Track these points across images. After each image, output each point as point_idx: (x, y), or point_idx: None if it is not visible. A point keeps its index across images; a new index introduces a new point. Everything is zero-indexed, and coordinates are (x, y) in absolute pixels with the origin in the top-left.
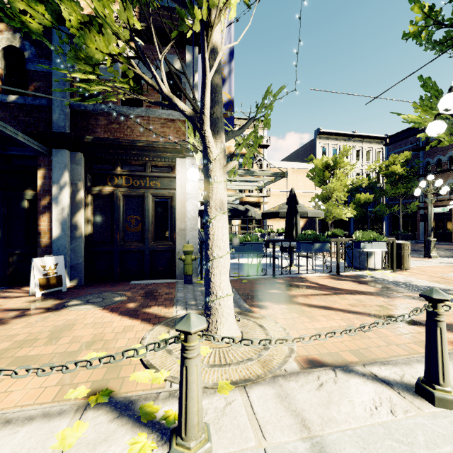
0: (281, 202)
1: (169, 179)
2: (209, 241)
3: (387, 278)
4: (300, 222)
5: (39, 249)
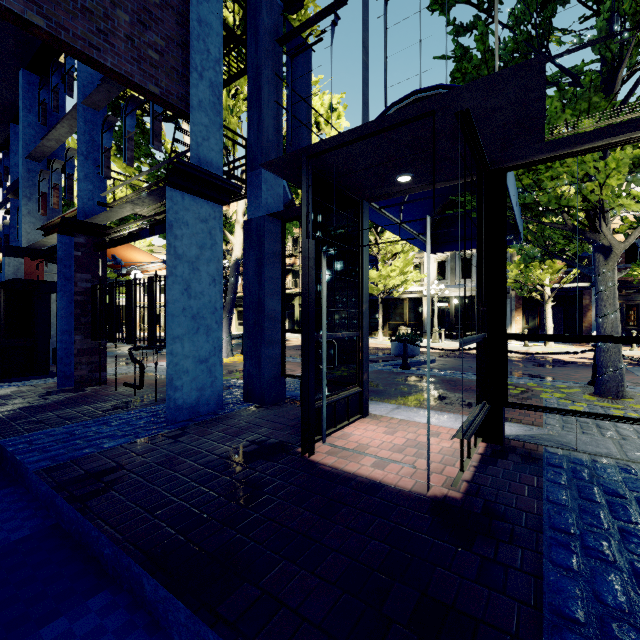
0: None
1: None
2: None
3: None
4: None
5: (584, 328)
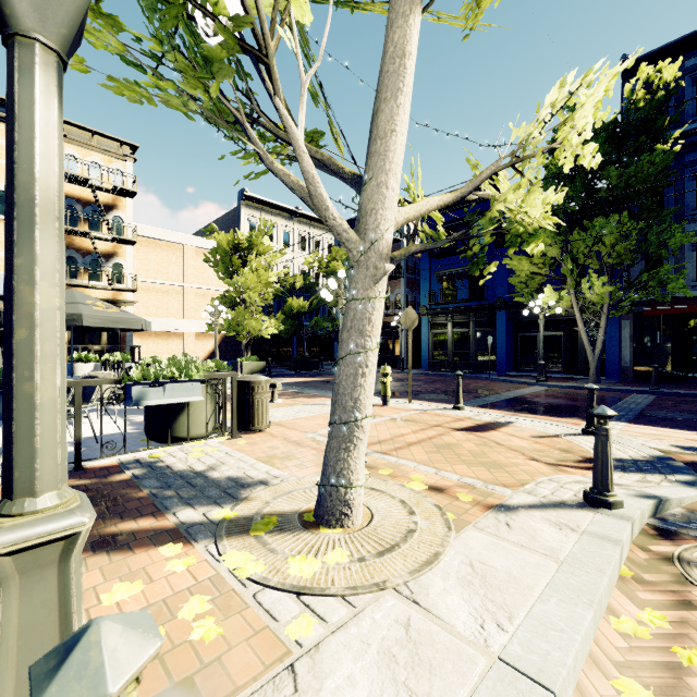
0: (173, 305)
1: None
2: None
3: (181, 464)
4: (210, 341)
5: None
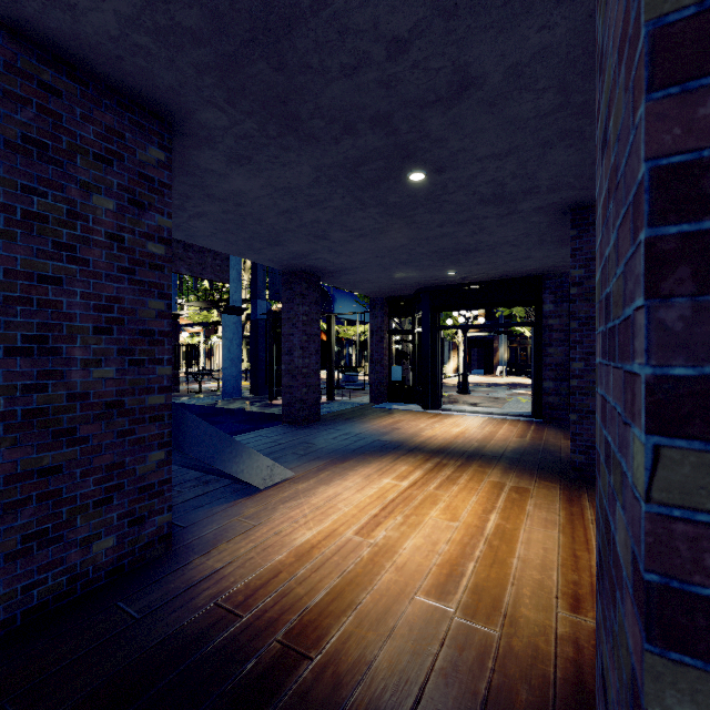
0: None
1: None
2: None
3: None
4: None
5: (494, 364)
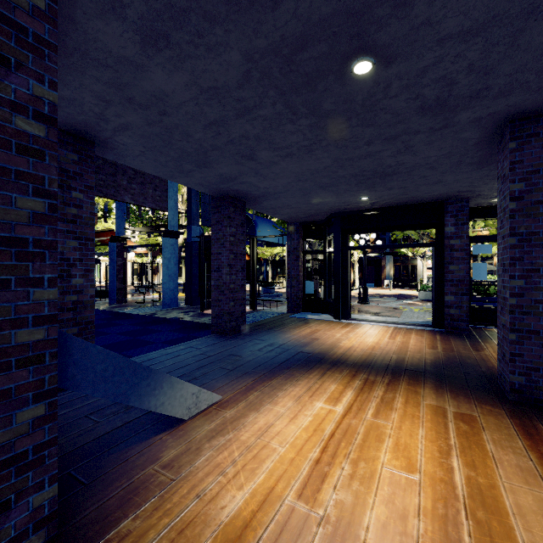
0: None
1: (415, 260)
2: (423, 276)
3: None
4: None
5: (382, 279)
